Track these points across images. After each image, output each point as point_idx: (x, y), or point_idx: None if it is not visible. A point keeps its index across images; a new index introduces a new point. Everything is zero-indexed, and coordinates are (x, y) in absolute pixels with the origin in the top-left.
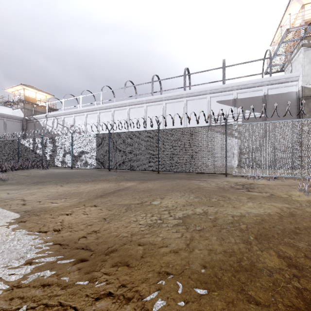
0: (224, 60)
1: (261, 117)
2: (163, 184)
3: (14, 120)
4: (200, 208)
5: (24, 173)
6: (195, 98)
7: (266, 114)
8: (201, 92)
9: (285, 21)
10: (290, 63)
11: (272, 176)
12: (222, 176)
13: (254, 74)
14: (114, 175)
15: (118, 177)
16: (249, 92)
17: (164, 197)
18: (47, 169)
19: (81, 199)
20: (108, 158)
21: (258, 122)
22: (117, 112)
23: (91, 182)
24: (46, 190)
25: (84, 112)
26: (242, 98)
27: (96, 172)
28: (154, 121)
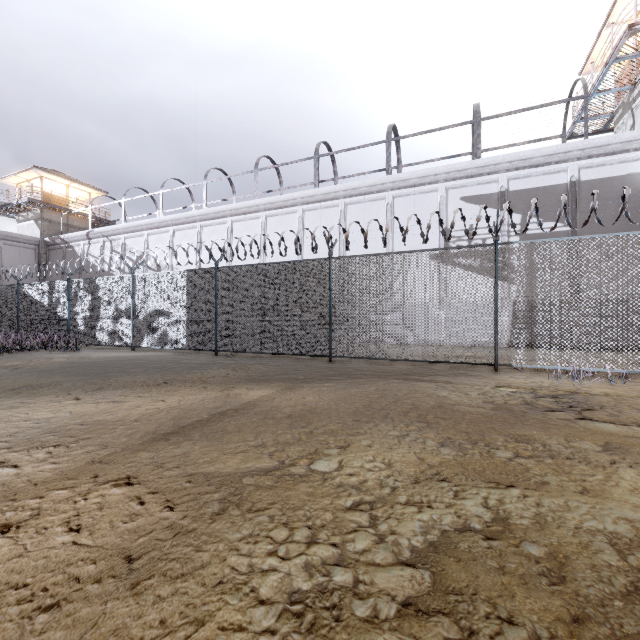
0: (478, 104)
1: (565, 232)
2: (342, 395)
3: (20, 244)
4: (476, 494)
5: (15, 360)
6: (412, 191)
7: (598, 218)
8: (427, 178)
9: (618, 12)
10: (629, 110)
11: (617, 370)
12: (485, 369)
13: (545, 138)
14: (224, 367)
15: (232, 373)
16: (535, 175)
17: (351, 440)
18: (77, 352)
19: (99, 452)
20: (213, 325)
21: (580, 237)
22: (240, 225)
23: (158, 389)
24: (27, 413)
25: (169, 226)
26: (519, 190)
27: (186, 358)
28: (321, 244)
